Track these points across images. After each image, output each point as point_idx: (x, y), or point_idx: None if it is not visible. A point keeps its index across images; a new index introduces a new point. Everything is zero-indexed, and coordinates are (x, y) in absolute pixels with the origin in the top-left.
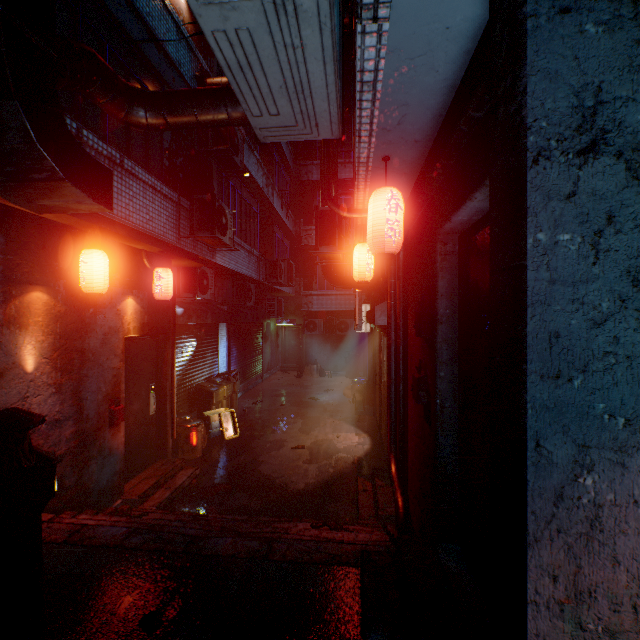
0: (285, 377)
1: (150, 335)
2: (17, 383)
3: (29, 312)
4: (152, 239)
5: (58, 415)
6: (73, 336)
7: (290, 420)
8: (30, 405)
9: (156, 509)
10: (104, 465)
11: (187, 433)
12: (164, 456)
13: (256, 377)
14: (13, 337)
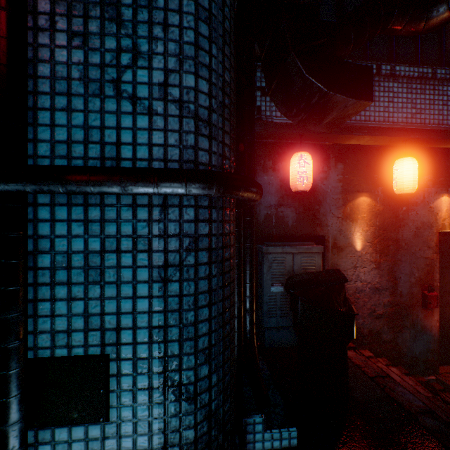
0: None
1: None
2: (350, 256)
3: (357, 211)
4: None
5: (376, 284)
6: (388, 228)
7: None
8: (358, 272)
9: None
10: (415, 338)
11: None
12: None
13: None
14: (348, 227)
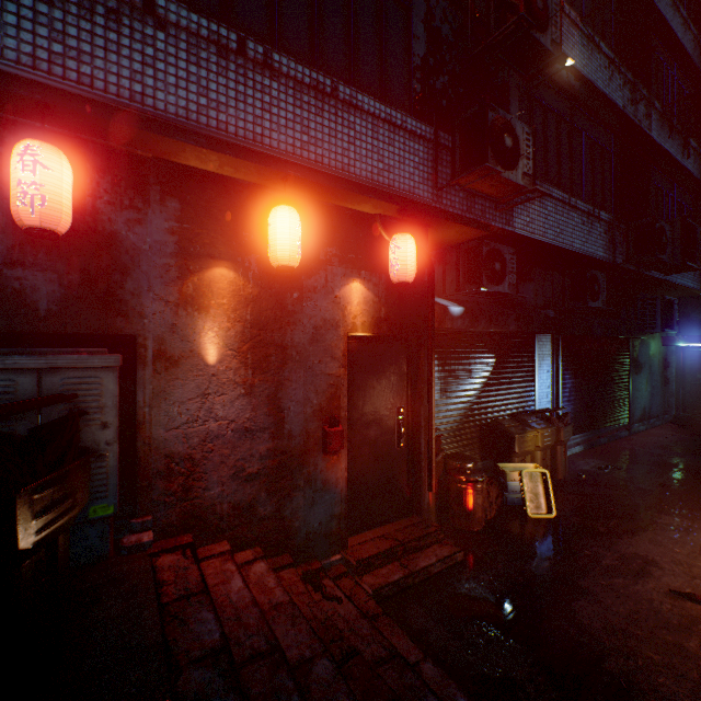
0: (680, 435)
1: (396, 338)
2: (196, 375)
3: (210, 292)
4: (377, 190)
5: (249, 423)
6: (269, 326)
7: (677, 521)
8: (212, 404)
9: (368, 594)
10: (315, 501)
11: (457, 488)
12: (417, 512)
13: (614, 426)
14: (191, 320)
